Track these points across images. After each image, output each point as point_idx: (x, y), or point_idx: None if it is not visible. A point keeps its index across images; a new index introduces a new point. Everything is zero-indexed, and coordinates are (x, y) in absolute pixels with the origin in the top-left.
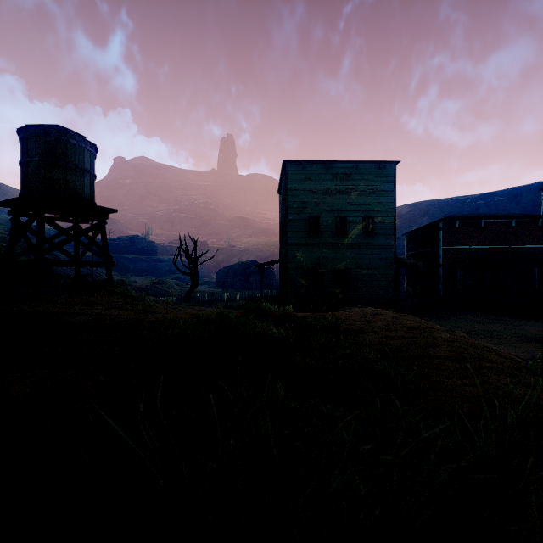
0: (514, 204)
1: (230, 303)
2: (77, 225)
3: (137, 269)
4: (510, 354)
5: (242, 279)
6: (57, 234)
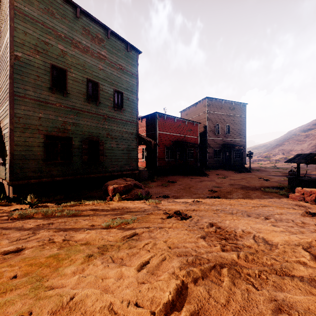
0: None
1: None
2: None
3: None
4: None
5: None
6: None
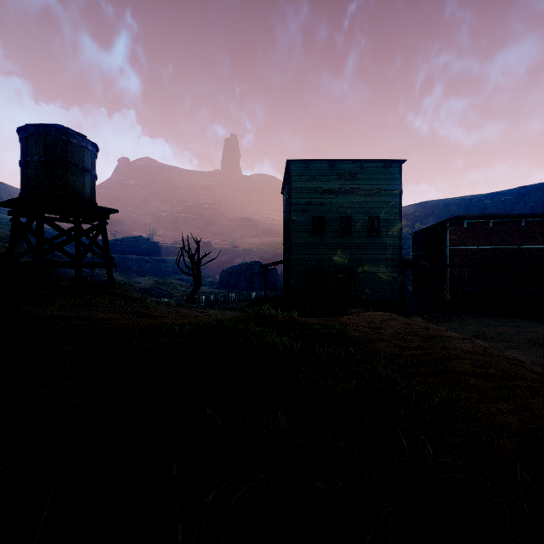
0: (522, 204)
1: (233, 304)
2: (78, 225)
3: (141, 270)
4: (539, 367)
5: (245, 280)
6: (58, 235)
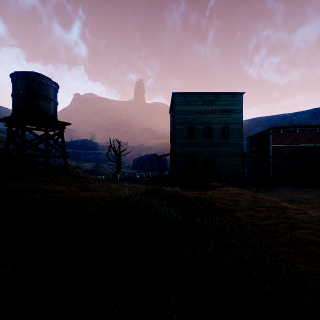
0: (315, 119)
1: (140, 179)
2: (47, 132)
3: (86, 158)
4: None
5: (148, 165)
6: (35, 138)
